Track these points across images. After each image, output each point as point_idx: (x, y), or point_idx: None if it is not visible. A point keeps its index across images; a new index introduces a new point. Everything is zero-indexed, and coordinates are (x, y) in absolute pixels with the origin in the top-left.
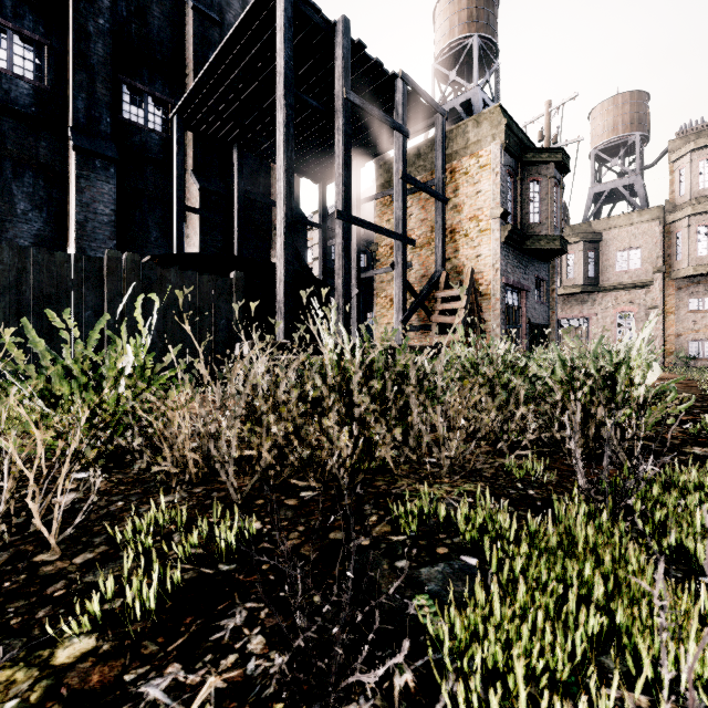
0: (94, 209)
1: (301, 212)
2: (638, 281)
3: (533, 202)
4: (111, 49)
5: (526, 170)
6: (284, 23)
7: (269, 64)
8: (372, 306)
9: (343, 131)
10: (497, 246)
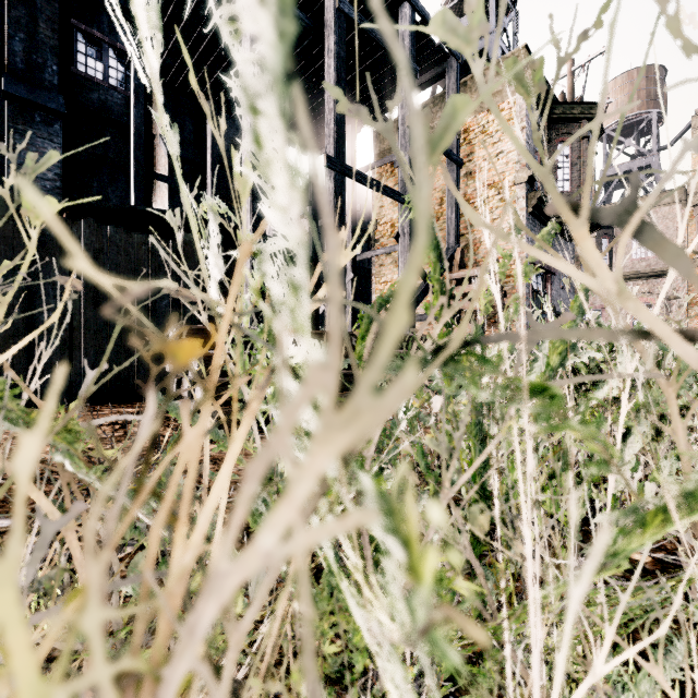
0: None
1: None
2: (658, 269)
3: (562, 168)
4: None
5: (553, 130)
6: None
7: None
8: (367, 299)
9: (335, 51)
10: (522, 217)
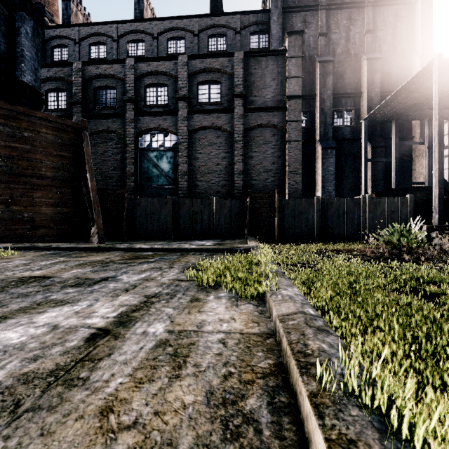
0: (327, 170)
1: None
2: None
3: None
4: (332, 101)
5: None
6: (438, 81)
7: (422, 86)
8: None
9: None
10: None
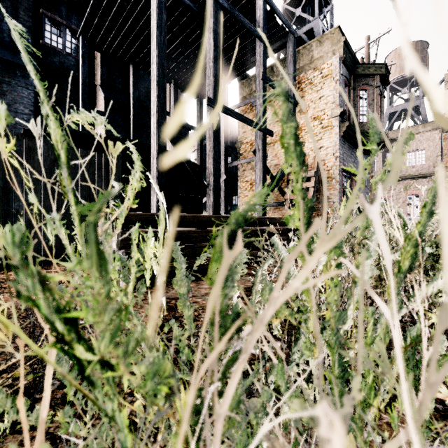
0: (15, 109)
1: (184, 121)
2: (423, 173)
3: (362, 107)
4: None
5: (356, 82)
6: None
7: None
8: (235, 192)
9: (213, 28)
10: (336, 138)
